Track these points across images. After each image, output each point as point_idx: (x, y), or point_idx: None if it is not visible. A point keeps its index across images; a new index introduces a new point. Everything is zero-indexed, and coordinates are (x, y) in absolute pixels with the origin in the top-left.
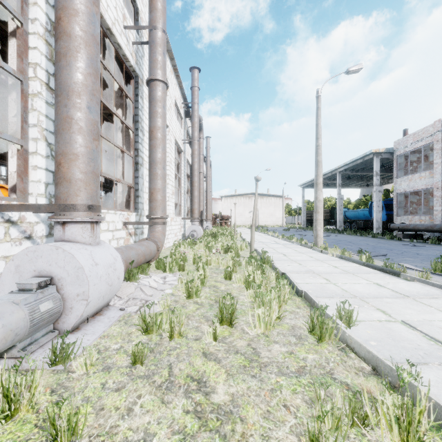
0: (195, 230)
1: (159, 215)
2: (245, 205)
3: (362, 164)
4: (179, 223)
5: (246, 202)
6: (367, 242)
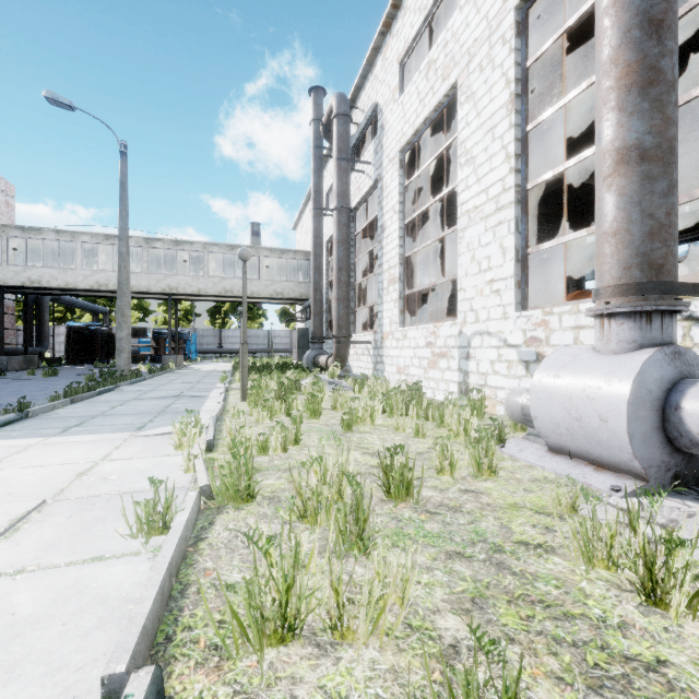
0: None
1: None
2: None
3: None
4: None
5: None
6: None
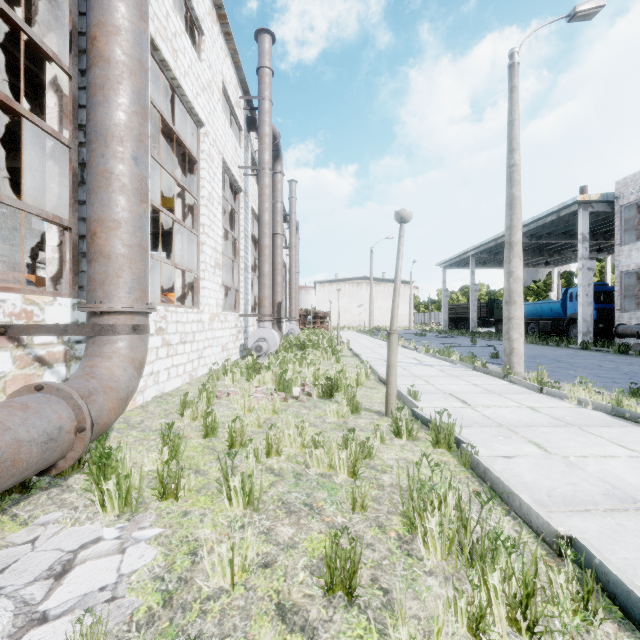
0: (265, 337)
1: (118, 302)
2: (352, 296)
3: (553, 223)
4: (234, 324)
5: (353, 290)
6: (589, 359)
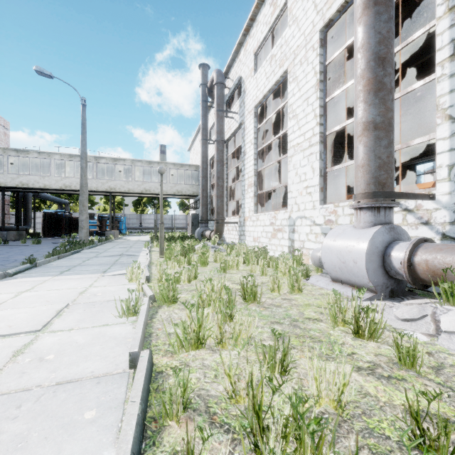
0: None
1: None
2: None
3: None
4: None
5: None
6: None
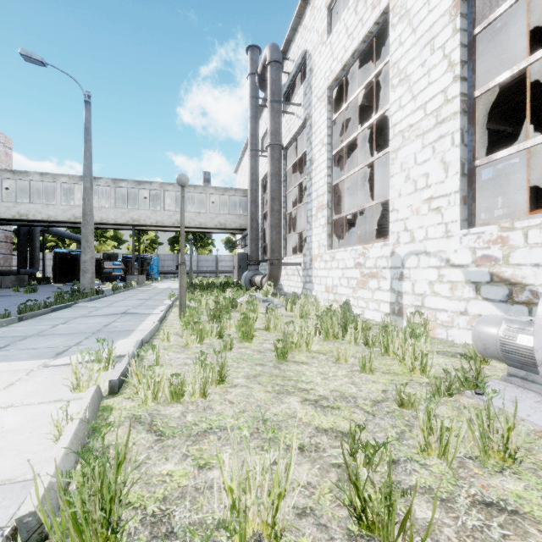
0: None
1: None
2: None
3: None
4: None
5: None
6: None
